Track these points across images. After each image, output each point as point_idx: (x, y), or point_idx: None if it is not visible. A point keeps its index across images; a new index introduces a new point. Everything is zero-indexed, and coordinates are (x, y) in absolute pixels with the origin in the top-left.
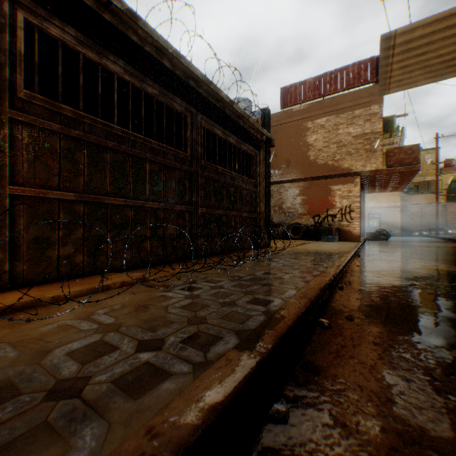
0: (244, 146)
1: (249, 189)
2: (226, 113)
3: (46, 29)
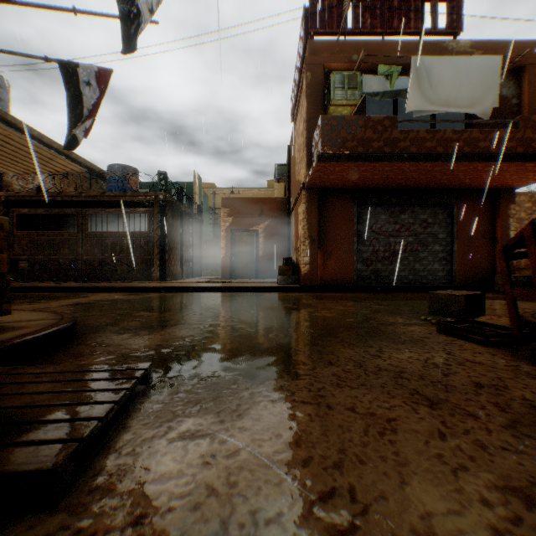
0: (134, 210)
1: (140, 239)
2: (106, 200)
3: (22, 213)
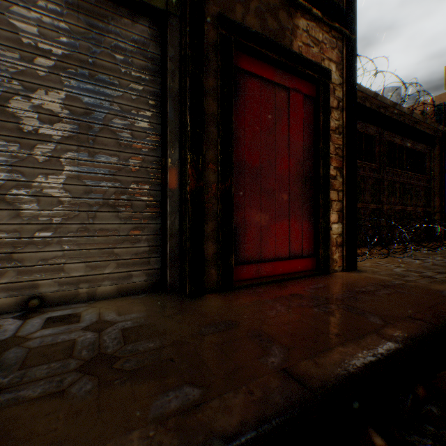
0: (417, 146)
1: (422, 185)
2: (404, 123)
3: None
